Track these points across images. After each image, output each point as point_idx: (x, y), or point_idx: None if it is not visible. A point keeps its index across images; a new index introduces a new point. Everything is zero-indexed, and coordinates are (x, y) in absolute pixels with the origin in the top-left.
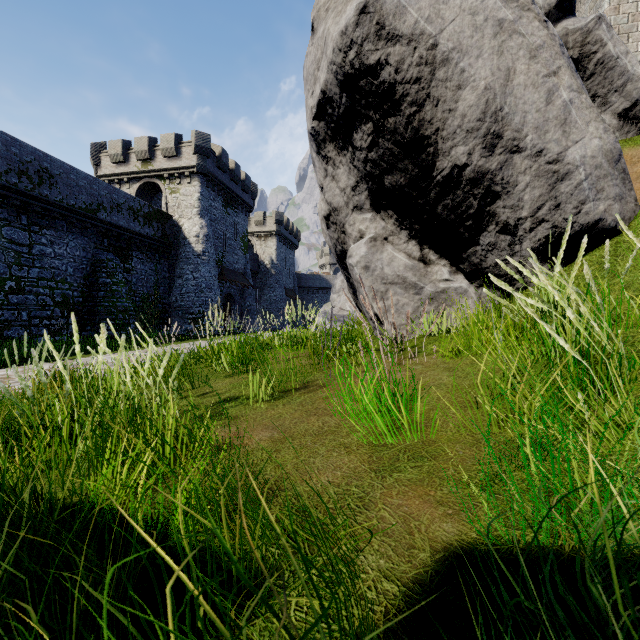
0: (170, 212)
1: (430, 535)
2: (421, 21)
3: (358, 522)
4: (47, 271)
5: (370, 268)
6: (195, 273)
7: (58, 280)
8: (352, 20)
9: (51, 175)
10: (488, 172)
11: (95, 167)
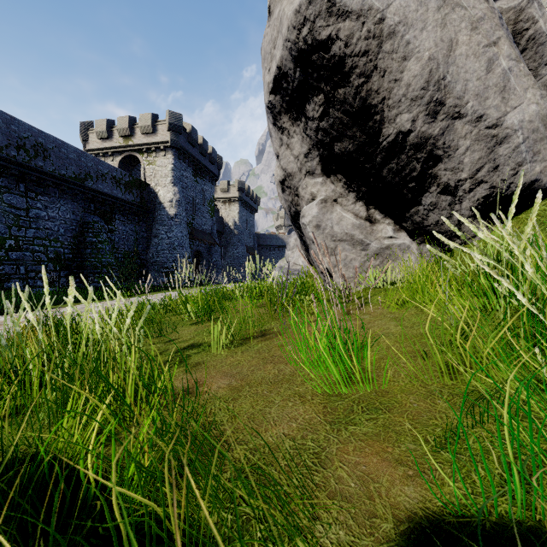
0: (147, 181)
1: (391, 501)
2: None
3: (315, 483)
4: (42, 231)
5: (321, 227)
6: (169, 233)
7: (51, 239)
8: None
9: (45, 149)
10: (431, 137)
11: (84, 142)
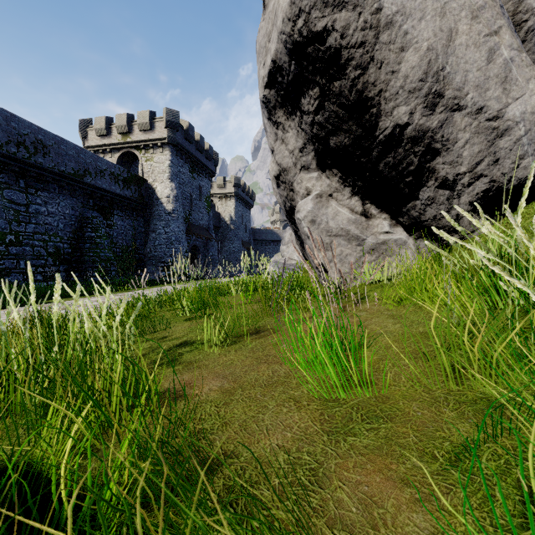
0: (145, 177)
1: (399, 531)
2: None
3: (312, 506)
4: (41, 226)
5: (316, 222)
6: (166, 228)
7: (51, 234)
8: None
9: (45, 146)
10: (429, 130)
11: (83, 139)
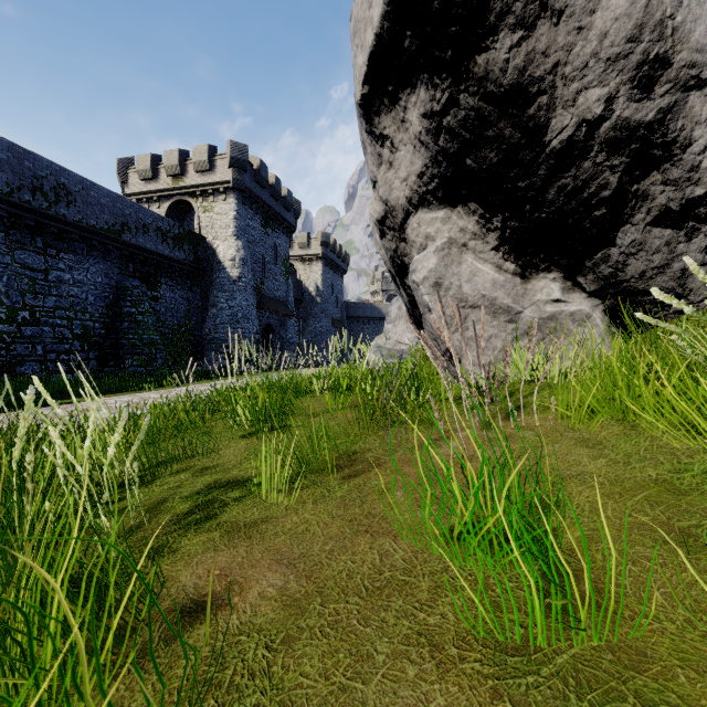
0: (203, 233)
1: None
2: None
3: None
4: (65, 300)
5: (442, 286)
6: (230, 301)
7: (77, 310)
8: None
9: (69, 192)
10: (640, 127)
11: (122, 185)
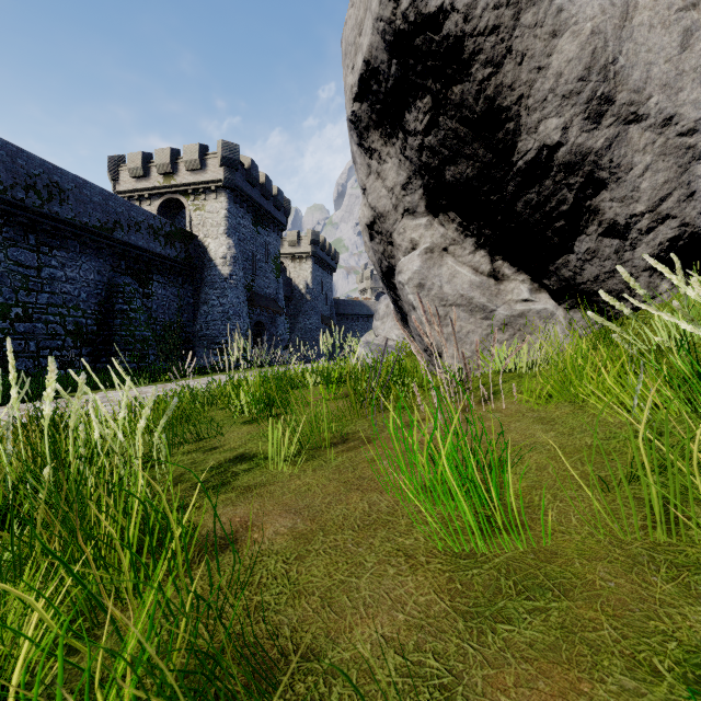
0: (194, 231)
1: None
2: None
3: None
4: (58, 296)
5: (425, 286)
6: (222, 299)
7: (70, 306)
8: None
9: (62, 190)
10: (591, 152)
11: (113, 183)
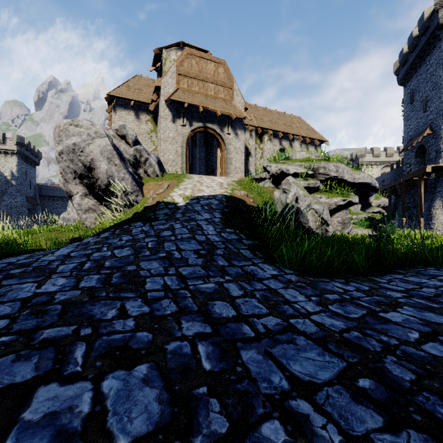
0: None
1: None
2: (90, 152)
3: None
4: None
5: (80, 205)
6: None
7: None
8: (71, 144)
9: None
10: (110, 186)
11: None
